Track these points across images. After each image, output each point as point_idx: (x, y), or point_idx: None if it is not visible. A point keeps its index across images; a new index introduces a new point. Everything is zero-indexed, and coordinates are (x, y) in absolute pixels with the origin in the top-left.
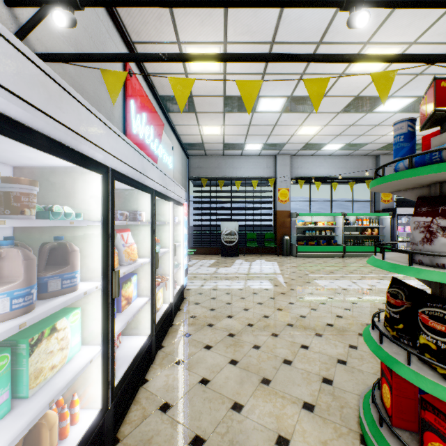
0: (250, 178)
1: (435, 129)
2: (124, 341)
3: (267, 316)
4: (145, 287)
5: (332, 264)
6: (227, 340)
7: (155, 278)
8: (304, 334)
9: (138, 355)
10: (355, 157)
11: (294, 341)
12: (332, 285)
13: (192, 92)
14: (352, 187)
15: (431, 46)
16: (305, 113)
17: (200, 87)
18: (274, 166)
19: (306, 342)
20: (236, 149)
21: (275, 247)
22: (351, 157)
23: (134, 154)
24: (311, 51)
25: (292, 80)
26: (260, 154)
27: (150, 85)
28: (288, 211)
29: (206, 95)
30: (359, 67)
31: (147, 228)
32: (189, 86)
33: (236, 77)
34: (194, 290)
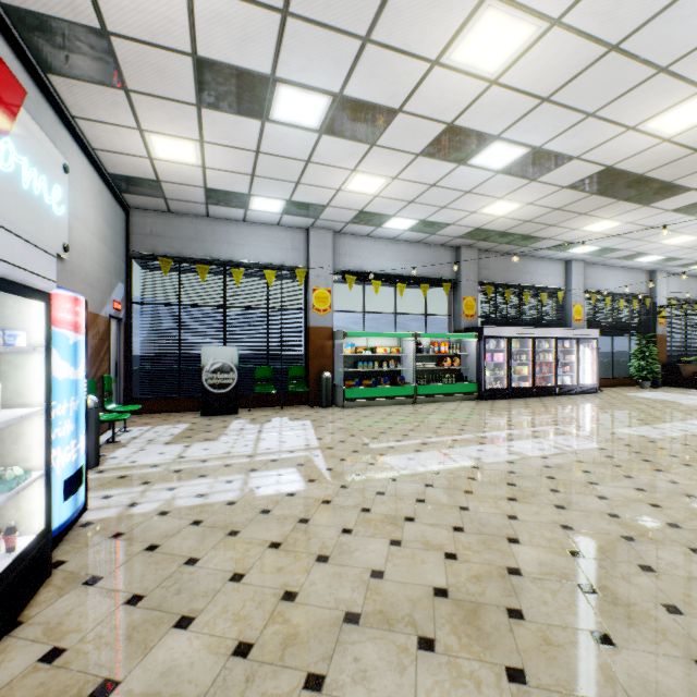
0: (262, 266)
1: (537, 212)
2: None
3: (292, 595)
4: None
5: (403, 418)
6: None
7: None
8: (392, 654)
9: None
10: (430, 246)
11: None
12: (414, 465)
13: (105, 18)
14: (425, 293)
15: (578, 40)
16: (363, 145)
17: (125, 7)
18: (305, 248)
19: (403, 694)
20: (234, 206)
21: (307, 391)
22: (424, 245)
23: None
24: None
25: None
26: (280, 222)
27: None
28: (329, 328)
29: (147, 42)
30: (465, 55)
31: None
32: None
33: (220, 3)
34: (104, 524)
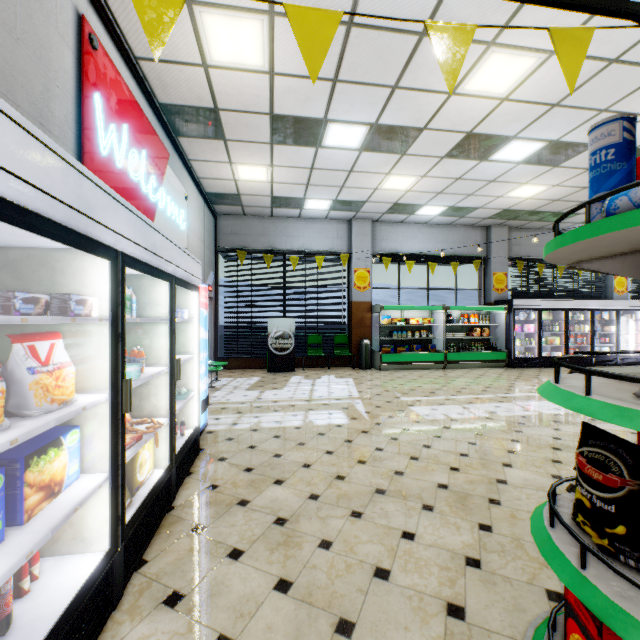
0: (313, 253)
1: (564, 191)
2: (47, 572)
3: (342, 477)
4: (101, 452)
5: (431, 380)
6: (272, 534)
7: (124, 431)
8: (404, 509)
9: (65, 617)
10: (460, 227)
11: (390, 524)
12: (436, 414)
13: (218, 102)
14: (455, 270)
15: None
16: (395, 155)
17: (230, 94)
18: (348, 236)
19: (409, 525)
20: (292, 207)
21: (350, 355)
22: (454, 227)
23: (48, 159)
24: (409, 47)
25: (403, 20)
26: (327, 217)
27: (139, 78)
28: (368, 303)
29: (242, 110)
30: (476, 85)
31: (104, 331)
32: (174, 0)
33: (291, 82)
34: (220, 433)
